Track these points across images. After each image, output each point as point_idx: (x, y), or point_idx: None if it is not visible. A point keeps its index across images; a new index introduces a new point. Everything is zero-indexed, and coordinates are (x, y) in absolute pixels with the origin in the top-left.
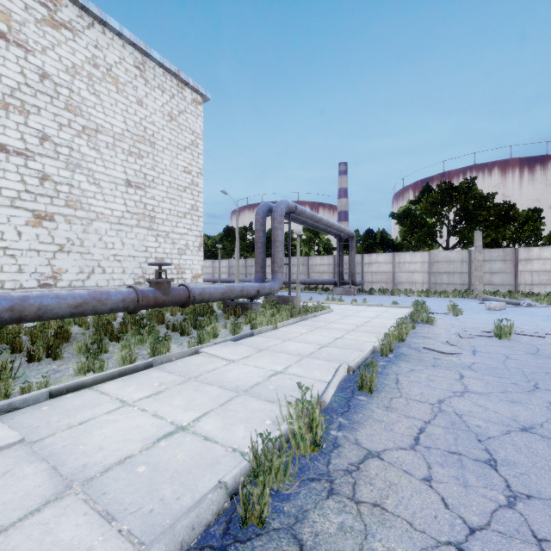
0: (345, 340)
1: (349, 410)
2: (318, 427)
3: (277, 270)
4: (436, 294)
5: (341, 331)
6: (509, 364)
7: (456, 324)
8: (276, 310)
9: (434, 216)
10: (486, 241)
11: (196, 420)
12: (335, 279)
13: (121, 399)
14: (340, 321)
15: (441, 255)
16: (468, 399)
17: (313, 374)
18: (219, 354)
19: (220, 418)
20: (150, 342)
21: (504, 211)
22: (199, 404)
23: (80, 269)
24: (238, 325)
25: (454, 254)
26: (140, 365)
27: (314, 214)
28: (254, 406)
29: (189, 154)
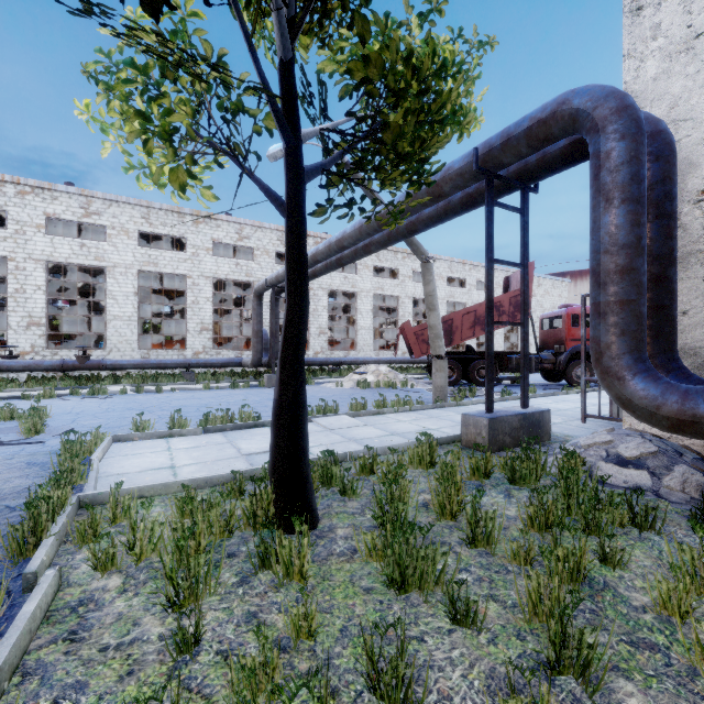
0: None
1: None
2: None
3: None
4: None
5: None
6: None
7: None
8: None
9: None
10: None
11: None
12: None
13: None
14: None
15: None
16: None
17: None
18: None
19: None
20: None
21: None
22: None
23: None
24: None
25: None
26: None
27: None
28: None
29: None
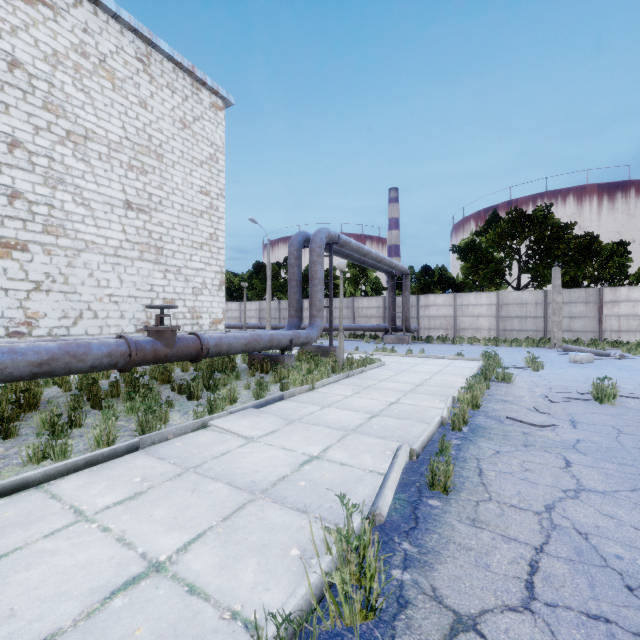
0: (402, 406)
1: (417, 526)
2: (373, 578)
3: (316, 314)
4: (507, 343)
5: (396, 392)
6: (625, 442)
7: (539, 382)
8: (314, 364)
9: (503, 250)
10: (565, 280)
11: (183, 549)
12: (385, 325)
13: (77, 509)
14: (394, 378)
15: (511, 296)
16: (588, 503)
17: (362, 461)
18: (235, 428)
19: (221, 545)
20: (140, 412)
21: (586, 244)
22: (192, 516)
23: (63, 313)
24: (264, 384)
25: (526, 295)
26: (120, 448)
27: (361, 246)
28: (275, 520)
29: (207, 171)
